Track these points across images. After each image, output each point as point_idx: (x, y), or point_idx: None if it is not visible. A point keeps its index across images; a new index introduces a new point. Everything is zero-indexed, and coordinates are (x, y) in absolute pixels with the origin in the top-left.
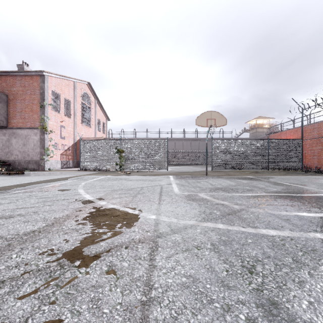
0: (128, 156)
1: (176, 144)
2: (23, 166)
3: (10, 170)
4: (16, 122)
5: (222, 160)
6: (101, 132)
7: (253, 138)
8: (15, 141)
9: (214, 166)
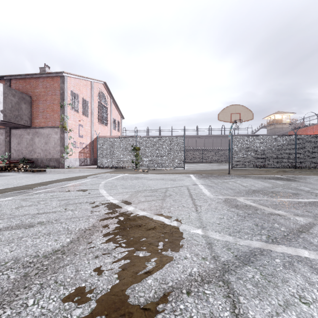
0: (144, 154)
1: (189, 141)
2: (45, 163)
3: (34, 167)
4: (39, 122)
5: (243, 157)
6: (116, 130)
7: (271, 134)
8: (38, 140)
9: (234, 164)
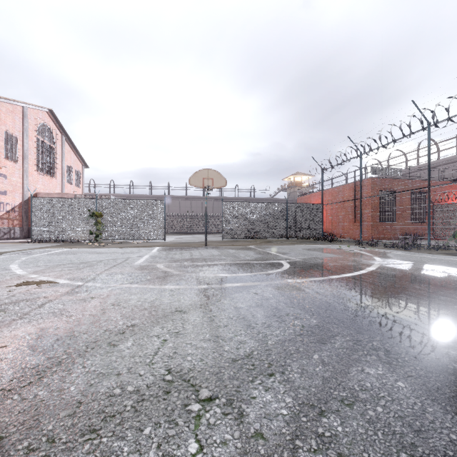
0: (109, 222)
1: (193, 204)
2: None
3: None
4: None
5: (235, 227)
6: (73, 185)
7: (290, 199)
8: None
9: (225, 234)
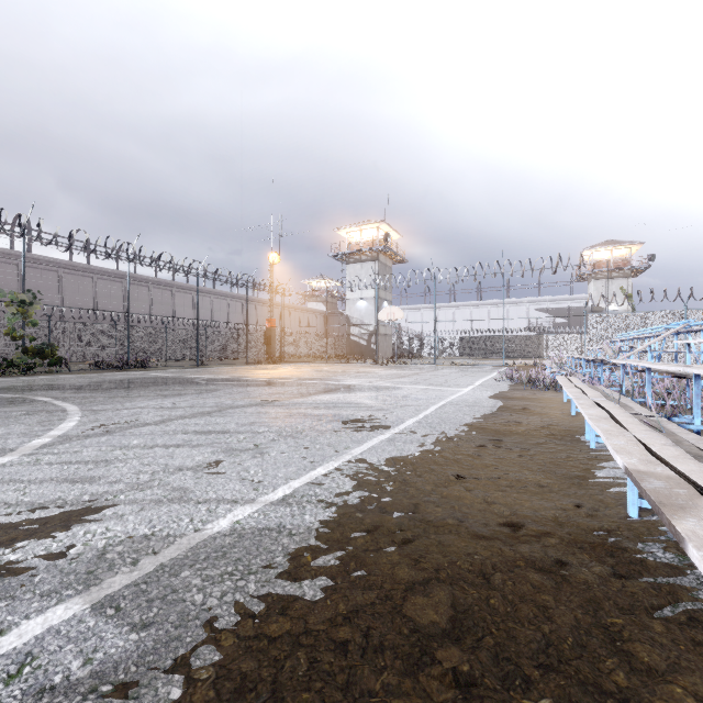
0: None
1: None
2: None
3: None
4: None
5: None
6: None
7: None
8: None
9: None
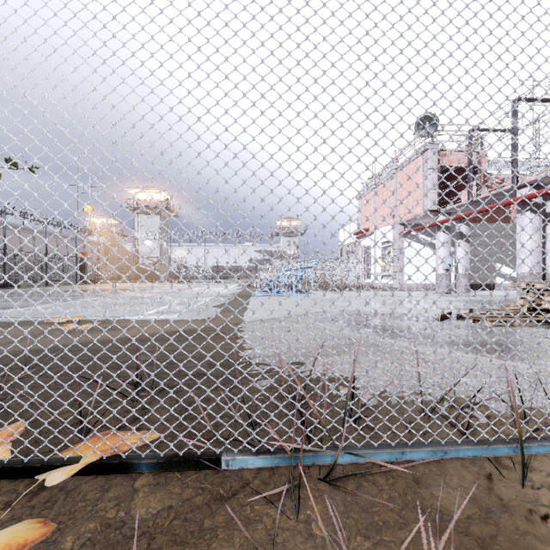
0: None
1: None
2: None
3: None
4: None
5: None
6: None
7: None
8: None
9: None
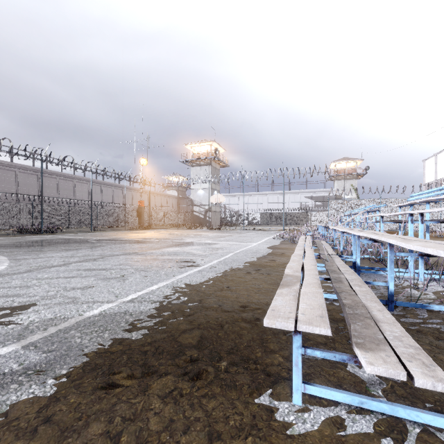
0: None
1: None
2: None
3: None
4: None
5: None
6: None
7: None
8: None
9: None
